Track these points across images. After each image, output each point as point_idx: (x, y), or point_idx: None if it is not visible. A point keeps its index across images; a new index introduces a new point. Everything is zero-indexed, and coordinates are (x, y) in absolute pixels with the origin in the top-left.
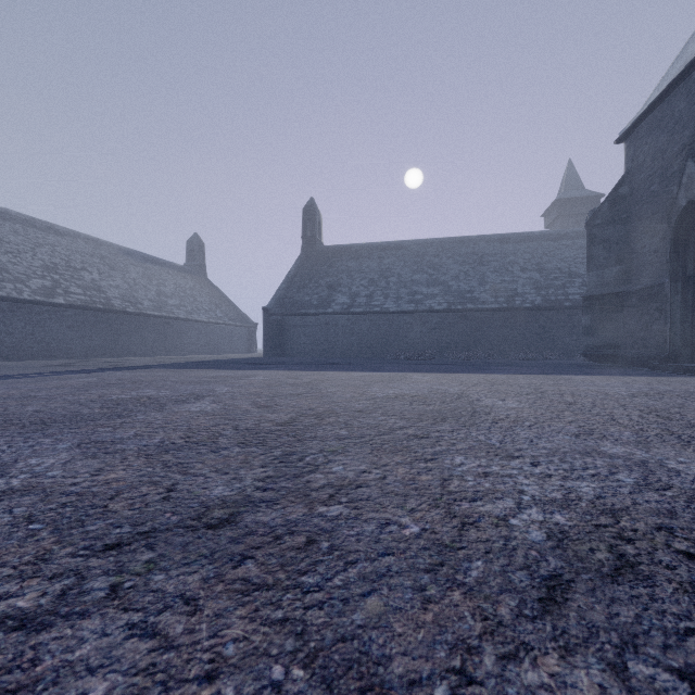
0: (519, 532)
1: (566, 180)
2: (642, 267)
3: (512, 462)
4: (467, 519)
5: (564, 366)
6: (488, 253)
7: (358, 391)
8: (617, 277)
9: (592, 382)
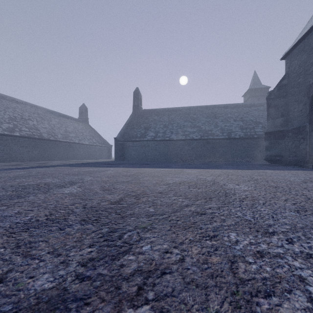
0: None
1: (253, 80)
2: (294, 118)
3: (271, 238)
4: None
5: (256, 165)
6: (218, 113)
7: (159, 179)
8: (281, 123)
9: (277, 174)
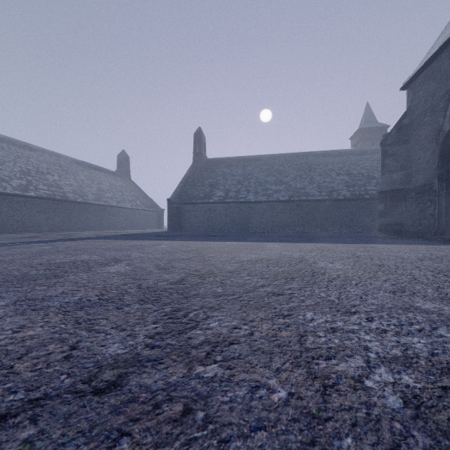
0: (377, 397)
1: (365, 116)
2: (418, 172)
3: (351, 317)
4: (327, 381)
5: (366, 237)
6: (315, 163)
7: (230, 256)
8: (401, 178)
9: (389, 249)
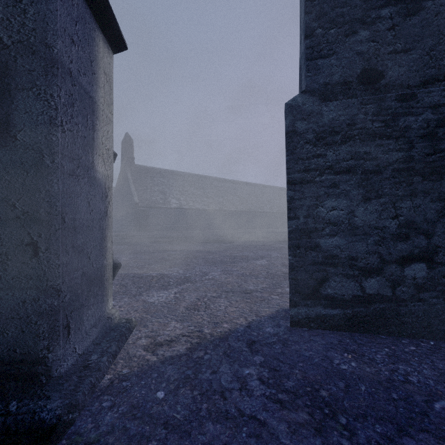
0: None
1: None
2: None
3: None
4: None
5: None
6: None
7: None
8: None
9: None
